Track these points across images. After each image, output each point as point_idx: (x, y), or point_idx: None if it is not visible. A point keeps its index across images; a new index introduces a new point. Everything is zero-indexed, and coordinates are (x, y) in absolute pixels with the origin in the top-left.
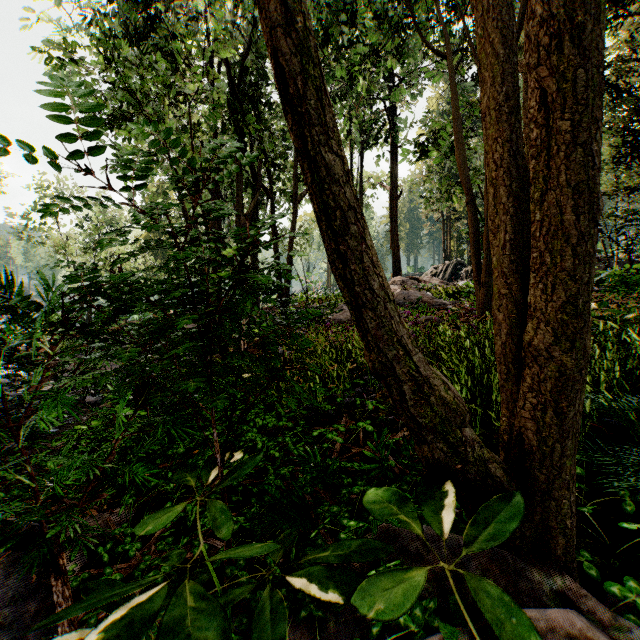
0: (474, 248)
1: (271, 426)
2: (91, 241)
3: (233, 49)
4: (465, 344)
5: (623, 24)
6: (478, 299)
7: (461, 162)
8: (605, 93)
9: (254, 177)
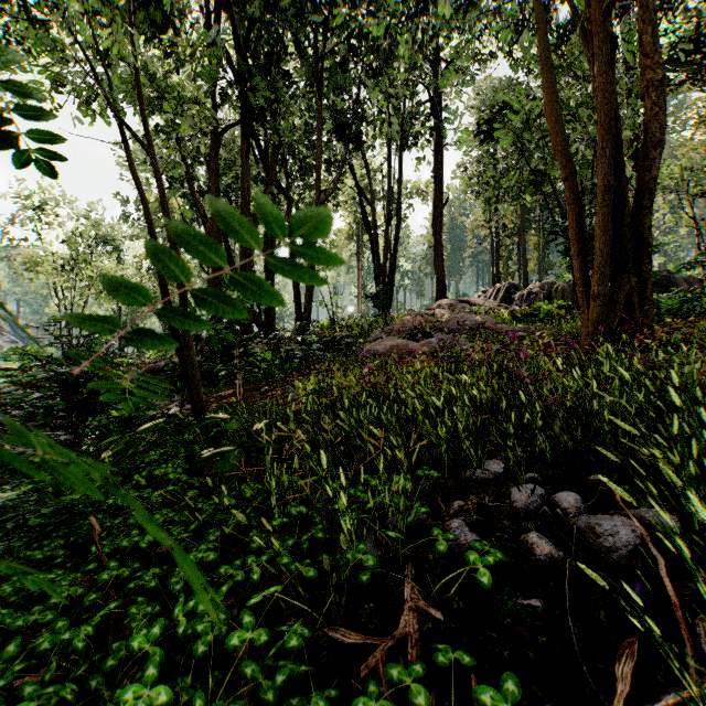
0: (577, 244)
1: (204, 650)
2: (70, 256)
3: (240, 12)
4: (638, 395)
5: (700, 10)
6: (585, 319)
7: (555, 120)
8: (700, 73)
9: (266, 171)
